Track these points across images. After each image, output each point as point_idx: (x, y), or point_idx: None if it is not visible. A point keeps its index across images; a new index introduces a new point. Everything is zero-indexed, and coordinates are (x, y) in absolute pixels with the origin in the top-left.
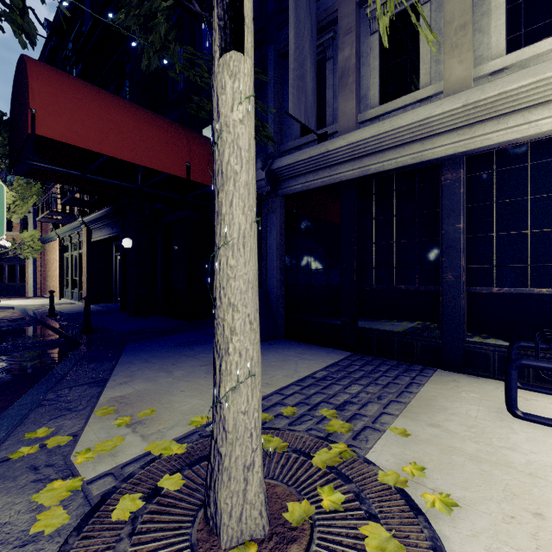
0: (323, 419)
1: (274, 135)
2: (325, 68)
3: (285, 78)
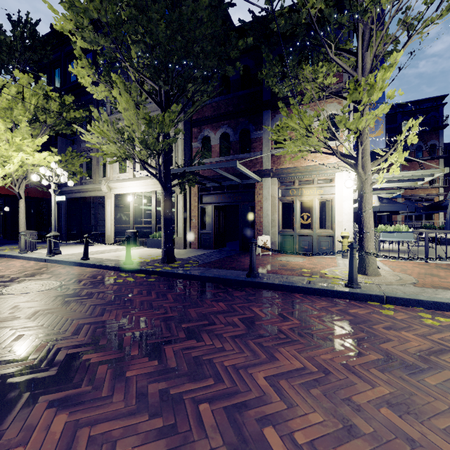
0: None
1: None
2: None
3: None
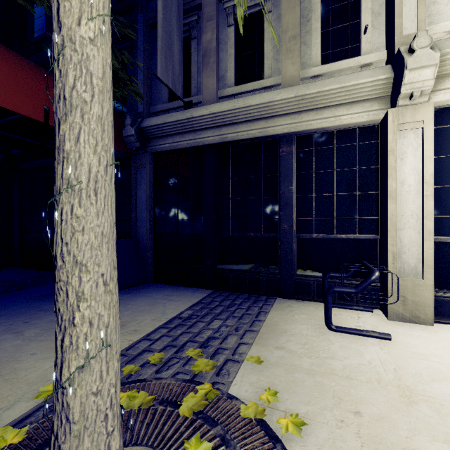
0: (190, 360)
1: (144, 96)
2: (190, 46)
3: (154, 46)
